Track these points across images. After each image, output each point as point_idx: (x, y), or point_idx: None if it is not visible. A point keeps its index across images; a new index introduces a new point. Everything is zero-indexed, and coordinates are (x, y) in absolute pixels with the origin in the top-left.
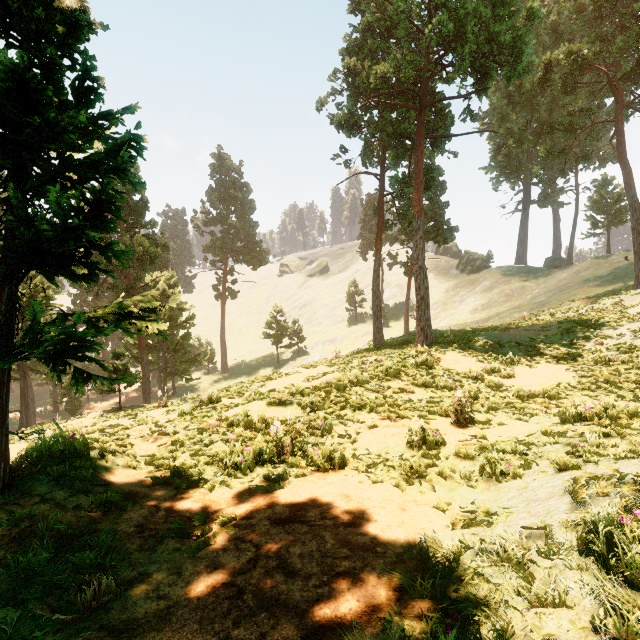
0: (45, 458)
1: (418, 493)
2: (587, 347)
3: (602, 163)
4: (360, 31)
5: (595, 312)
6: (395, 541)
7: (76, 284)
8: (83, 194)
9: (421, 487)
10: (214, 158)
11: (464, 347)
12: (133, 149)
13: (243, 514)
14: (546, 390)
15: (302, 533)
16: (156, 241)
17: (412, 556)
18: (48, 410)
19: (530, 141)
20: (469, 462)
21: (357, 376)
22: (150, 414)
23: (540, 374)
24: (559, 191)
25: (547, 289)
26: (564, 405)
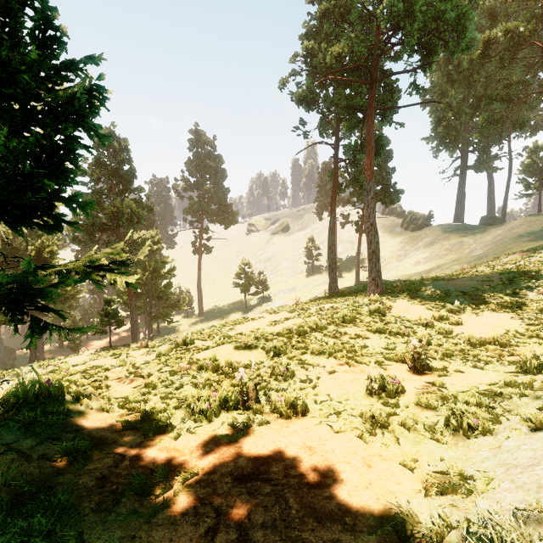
0: (20, 403)
1: (382, 445)
2: (529, 296)
3: (533, 132)
4: (317, 18)
5: (533, 264)
6: (364, 509)
7: (76, 241)
8: (39, 141)
9: (384, 438)
10: (192, 134)
11: (412, 296)
12: (95, 99)
13: (205, 467)
14: (497, 338)
15: (265, 495)
16: (142, 204)
17: (385, 531)
18: (55, 346)
19: (467, 114)
20: (431, 412)
21: (316, 322)
22: (133, 354)
23: (487, 321)
24: (494, 157)
25: (483, 244)
26: (517, 353)
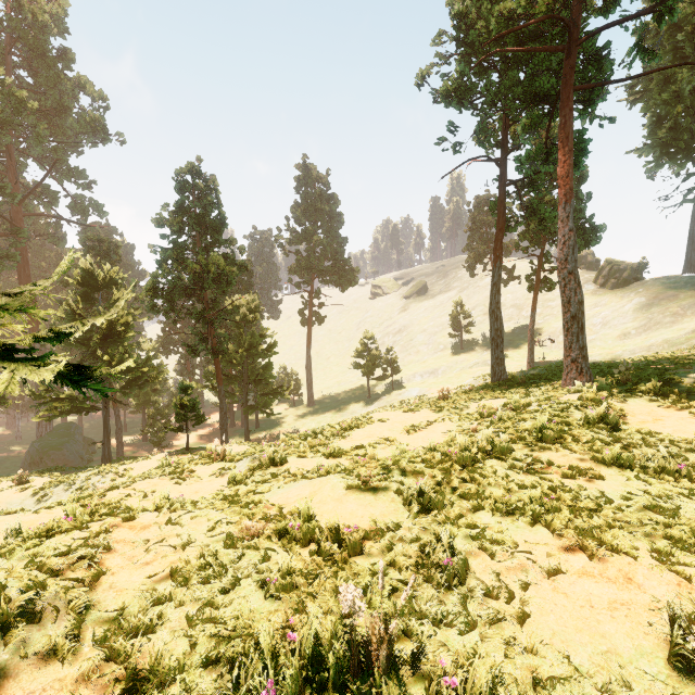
0: None
1: None
2: None
3: None
4: None
5: None
6: None
7: (155, 310)
8: None
9: None
10: (299, 169)
11: (657, 391)
12: None
13: None
14: None
15: None
16: (235, 261)
17: None
18: (139, 438)
19: None
20: None
21: (490, 439)
22: (200, 472)
23: None
24: None
25: None
26: None
